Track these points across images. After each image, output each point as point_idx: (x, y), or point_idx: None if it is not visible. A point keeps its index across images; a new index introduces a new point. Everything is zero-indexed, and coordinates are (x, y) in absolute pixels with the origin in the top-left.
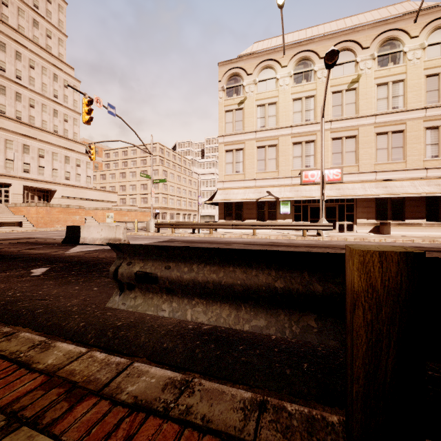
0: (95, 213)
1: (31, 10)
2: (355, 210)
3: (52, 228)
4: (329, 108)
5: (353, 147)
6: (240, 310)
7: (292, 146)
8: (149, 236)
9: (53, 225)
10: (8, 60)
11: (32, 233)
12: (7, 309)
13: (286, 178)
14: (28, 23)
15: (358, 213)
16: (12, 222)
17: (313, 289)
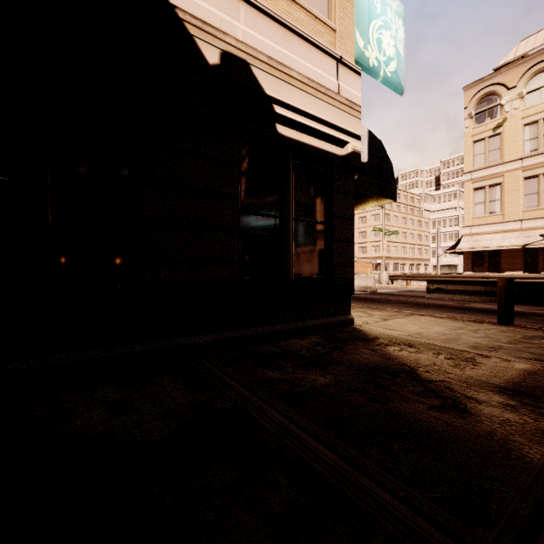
0: None
1: None
2: None
3: None
4: None
5: None
6: (471, 297)
7: None
8: (385, 287)
9: None
10: None
11: None
12: None
13: None
14: None
15: None
16: None
17: (493, 290)
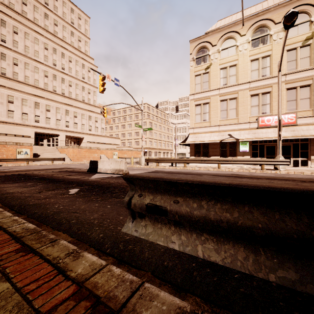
0: (106, 152)
1: (70, 26)
2: (309, 148)
3: (81, 162)
4: (284, 64)
5: (307, 95)
6: (258, 254)
7: (250, 98)
8: (141, 168)
9: (82, 160)
10: (57, 59)
11: (70, 165)
12: (54, 218)
13: (245, 124)
14: (68, 34)
15: (313, 151)
16: (60, 158)
17: None
